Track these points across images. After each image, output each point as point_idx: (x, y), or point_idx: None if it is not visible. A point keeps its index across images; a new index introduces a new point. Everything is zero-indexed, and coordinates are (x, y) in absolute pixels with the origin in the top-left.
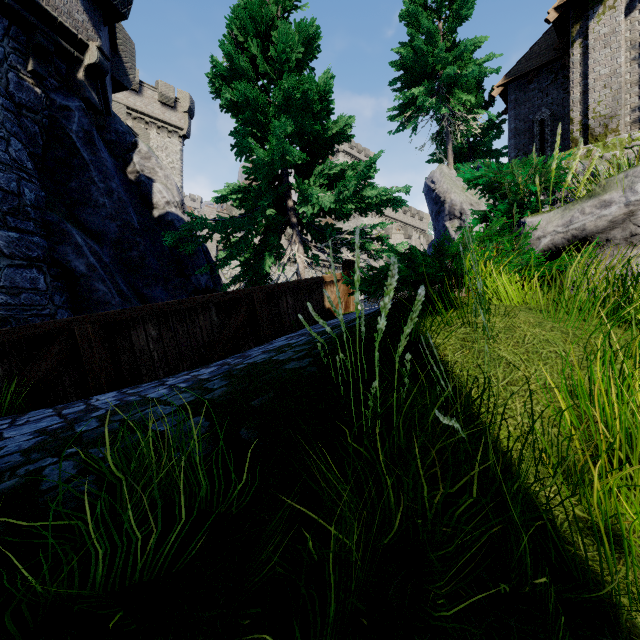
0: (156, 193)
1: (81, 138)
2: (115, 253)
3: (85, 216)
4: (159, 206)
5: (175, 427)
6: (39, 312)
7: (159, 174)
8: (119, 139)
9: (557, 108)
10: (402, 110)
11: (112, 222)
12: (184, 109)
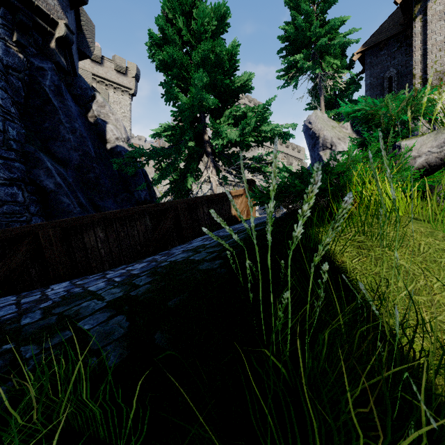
0: (109, 131)
1: (52, 91)
2: (77, 175)
3: (55, 148)
4: (111, 141)
5: (99, 326)
6: (18, 219)
7: (111, 118)
8: (83, 93)
9: (402, 68)
10: (287, 71)
11: (75, 152)
12: (132, 75)
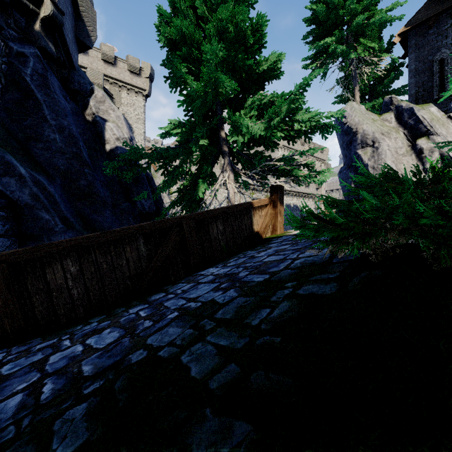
0: (108, 131)
1: (35, 81)
2: (64, 183)
3: (36, 150)
4: (110, 142)
5: None
6: None
7: (111, 115)
8: (81, 88)
9: None
10: (315, 59)
11: (61, 155)
12: (146, 75)
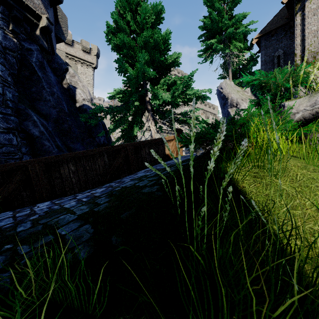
0: (78, 94)
1: (37, 65)
2: (55, 125)
3: (39, 106)
4: (79, 101)
5: (72, 232)
6: (13, 157)
7: (79, 84)
8: (59, 67)
9: (287, 49)
10: (205, 51)
11: (54, 109)
12: (94, 54)
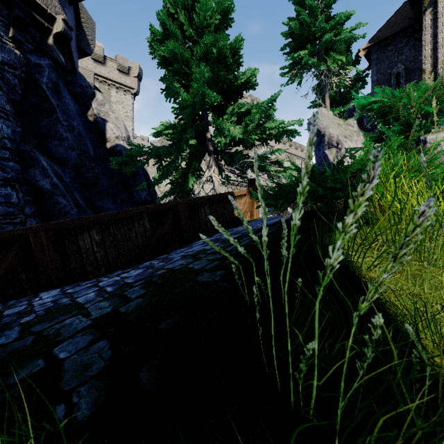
0: (108, 130)
1: (50, 88)
2: (75, 175)
3: (52, 147)
4: (111, 140)
5: (77, 354)
6: (11, 220)
7: (111, 116)
8: (82, 91)
9: (410, 63)
10: (291, 68)
11: (73, 151)
12: (135, 75)
